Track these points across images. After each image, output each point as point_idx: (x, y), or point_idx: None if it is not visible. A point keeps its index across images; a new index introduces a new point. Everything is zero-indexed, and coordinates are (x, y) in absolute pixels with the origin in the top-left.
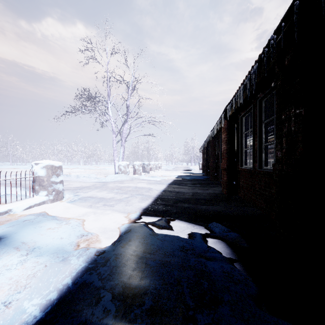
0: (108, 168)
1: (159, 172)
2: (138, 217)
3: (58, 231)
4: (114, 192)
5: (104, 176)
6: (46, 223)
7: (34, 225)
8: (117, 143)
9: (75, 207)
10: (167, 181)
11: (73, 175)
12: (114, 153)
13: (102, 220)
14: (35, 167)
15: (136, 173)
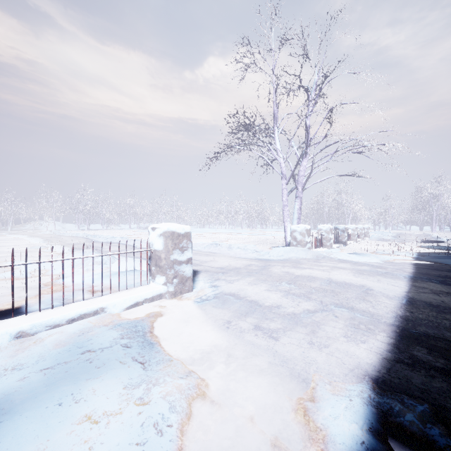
0: (276, 234)
1: (365, 243)
2: (366, 442)
3: (95, 445)
4: (281, 289)
5: (268, 248)
6: (99, 387)
7: (72, 388)
8: (288, 195)
9: (199, 321)
10: (400, 268)
11: (225, 245)
12: (283, 210)
13: (238, 403)
14: (151, 235)
15: (322, 244)
